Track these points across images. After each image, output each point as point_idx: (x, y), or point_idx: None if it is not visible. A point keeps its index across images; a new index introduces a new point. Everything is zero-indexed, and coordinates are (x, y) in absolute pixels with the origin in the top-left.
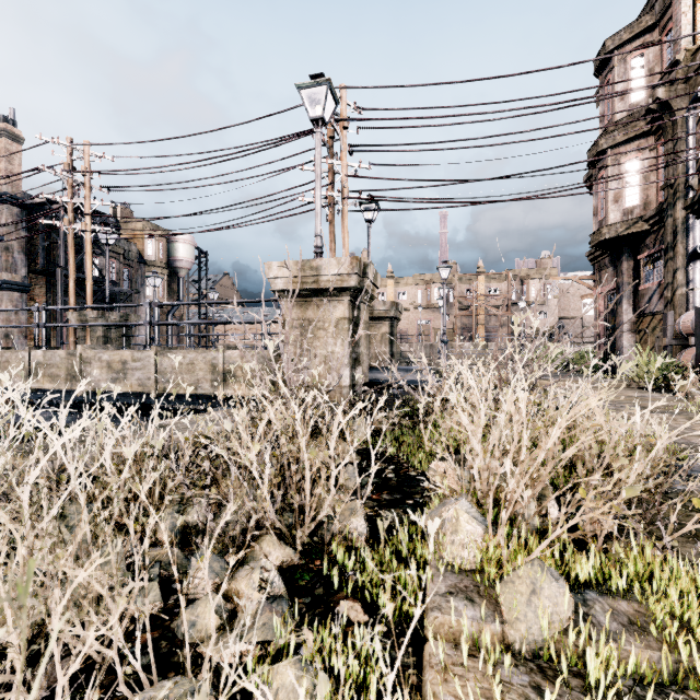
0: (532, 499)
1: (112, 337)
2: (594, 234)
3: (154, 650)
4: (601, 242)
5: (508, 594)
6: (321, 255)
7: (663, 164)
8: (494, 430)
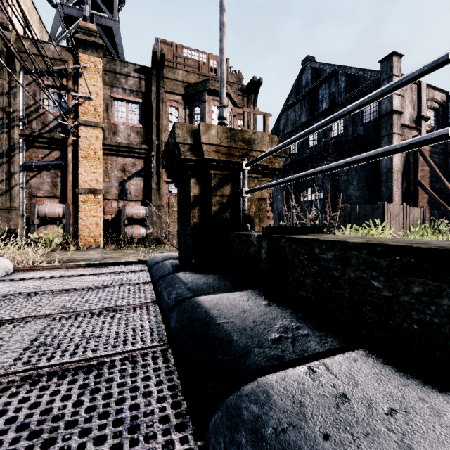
0: None
1: None
2: None
3: None
4: None
5: None
6: None
7: None
8: None
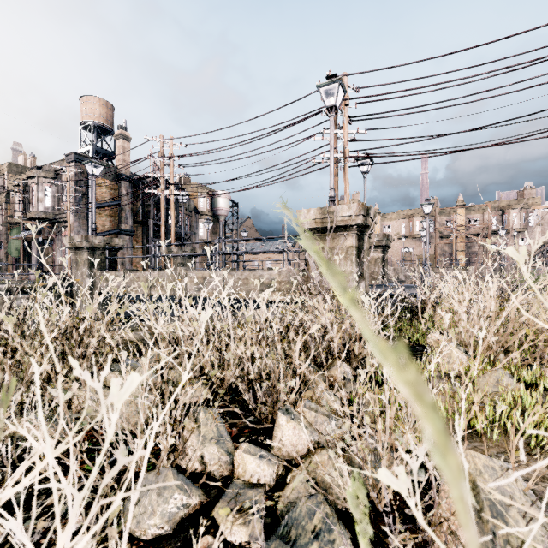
0: (500, 351)
1: (186, 263)
2: None
3: (300, 393)
4: None
5: (482, 382)
6: (333, 202)
7: None
8: (474, 306)
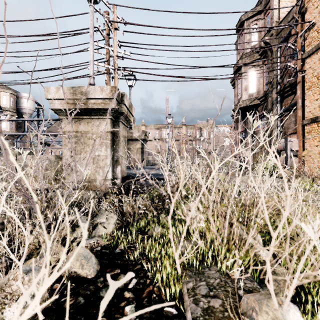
0: None
1: None
2: (236, 105)
3: None
4: (239, 108)
5: None
6: None
7: (265, 74)
8: None
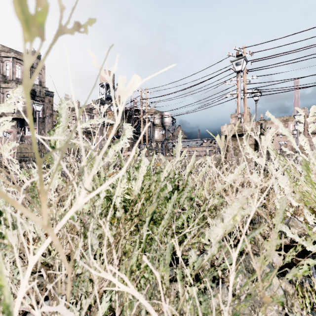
0: None
1: (153, 152)
2: None
3: None
4: None
5: None
6: (240, 121)
7: None
8: None
